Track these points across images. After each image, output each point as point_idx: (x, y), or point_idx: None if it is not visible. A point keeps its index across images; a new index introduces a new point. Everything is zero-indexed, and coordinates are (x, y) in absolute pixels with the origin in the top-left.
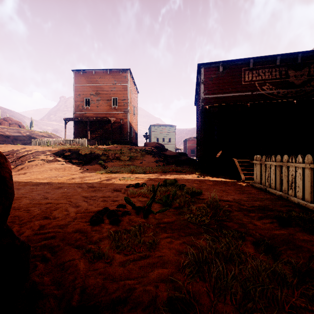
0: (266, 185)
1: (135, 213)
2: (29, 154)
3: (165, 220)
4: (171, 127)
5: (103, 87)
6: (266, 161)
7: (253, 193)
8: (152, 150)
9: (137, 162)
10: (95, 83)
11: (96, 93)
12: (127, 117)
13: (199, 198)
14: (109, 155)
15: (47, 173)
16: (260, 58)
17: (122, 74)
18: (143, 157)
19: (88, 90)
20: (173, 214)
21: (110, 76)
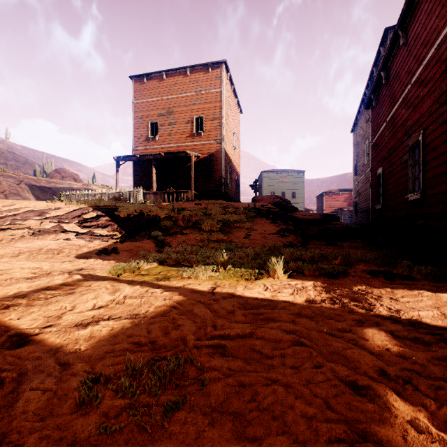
0: None
1: None
2: (8, 216)
3: None
4: (296, 173)
5: (179, 100)
6: None
7: None
8: (269, 209)
9: (237, 234)
10: (167, 94)
11: (169, 112)
12: (221, 150)
13: None
14: (177, 219)
15: None
16: None
17: (212, 73)
18: (252, 224)
19: (155, 108)
20: None
21: (190, 79)
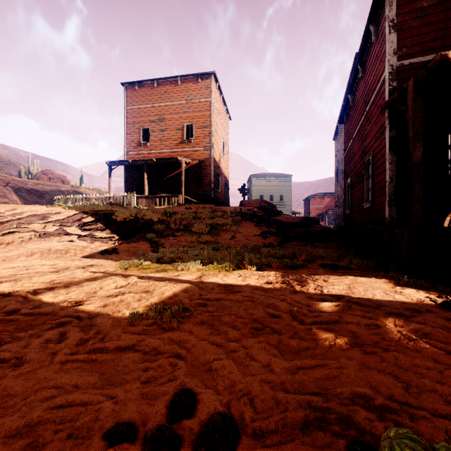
0: None
1: None
2: (13, 220)
3: None
4: (284, 177)
5: (170, 108)
6: None
7: None
8: (255, 213)
9: (224, 236)
10: (158, 101)
11: (160, 119)
12: (211, 156)
13: None
14: (170, 223)
15: (4, 266)
16: None
17: (201, 83)
18: (238, 227)
19: (147, 115)
20: None
21: (181, 88)
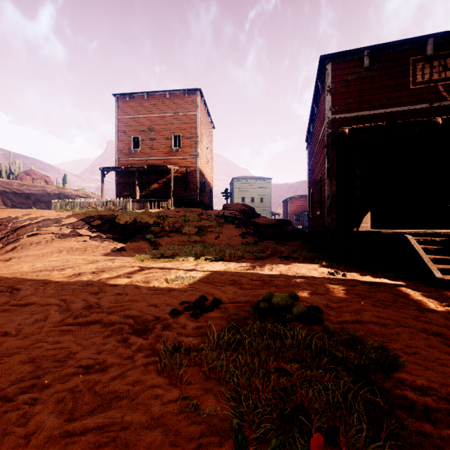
0: None
1: None
2: (32, 224)
3: None
4: (264, 180)
5: (159, 119)
6: None
7: None
8: (236, 216)
9: (210, 236)
10: (148, 113)
11: (150, 128)
12: (197, 164)
13: (414, 408)
14: (164, 225)
15: (48, 260)
16: None
17: (188, 98)
18: (221, 228)
19: (137, 124)
20: None
21: (170, 102)
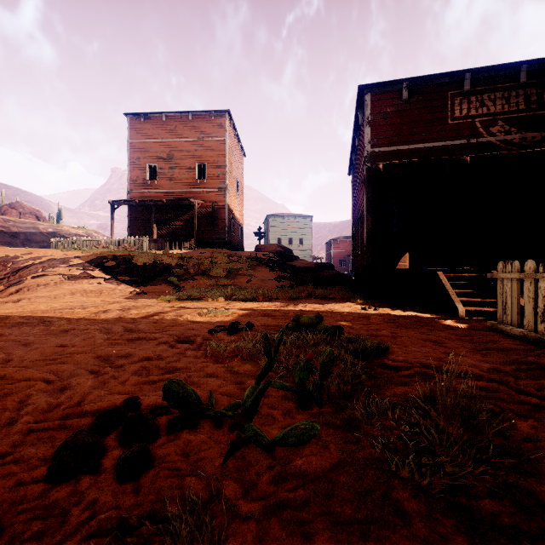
0: (537, 330)
1: (212, 419)
2: (36, 264)
3: (303, 465)
4: (304, 218)
5: (180, 144)
6: (536, 272)
7: (510, 348)
8: (270, 258)
9: (240, 279)
10: (167, 137)
11: (169, 155)
12: (225, 198)
13: (386, 366)
14: (188, 267)
15: (63, 301)
16: (486, 69)
17: (215, 121)
18: (254, 271)
19: (154, 150)
20: (327, 429)
21: (193, 125)
